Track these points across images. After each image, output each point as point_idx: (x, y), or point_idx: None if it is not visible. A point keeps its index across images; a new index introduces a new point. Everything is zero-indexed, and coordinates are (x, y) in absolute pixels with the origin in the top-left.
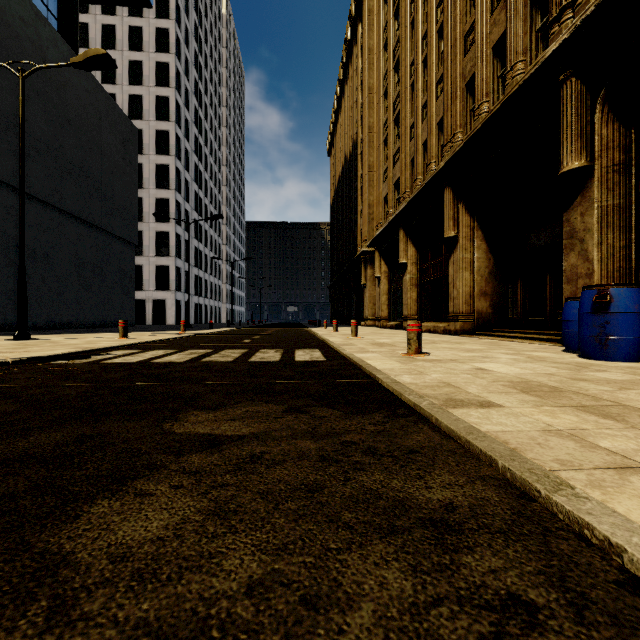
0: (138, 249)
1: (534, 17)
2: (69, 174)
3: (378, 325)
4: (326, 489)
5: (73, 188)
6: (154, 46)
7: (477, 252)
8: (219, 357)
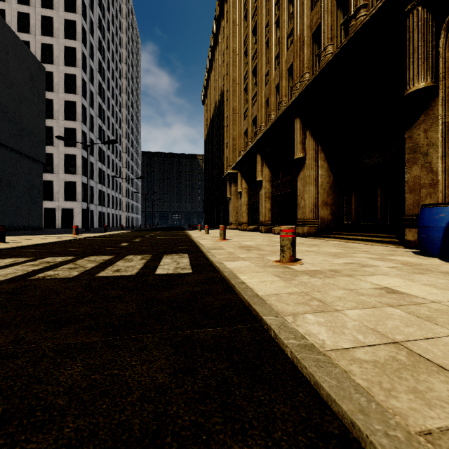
0: (49, 168)
1: None
2: None
3: (240, 228)
4: None
5: None
6: (63, 6)
7: (320, 170)
8: (65, 269)
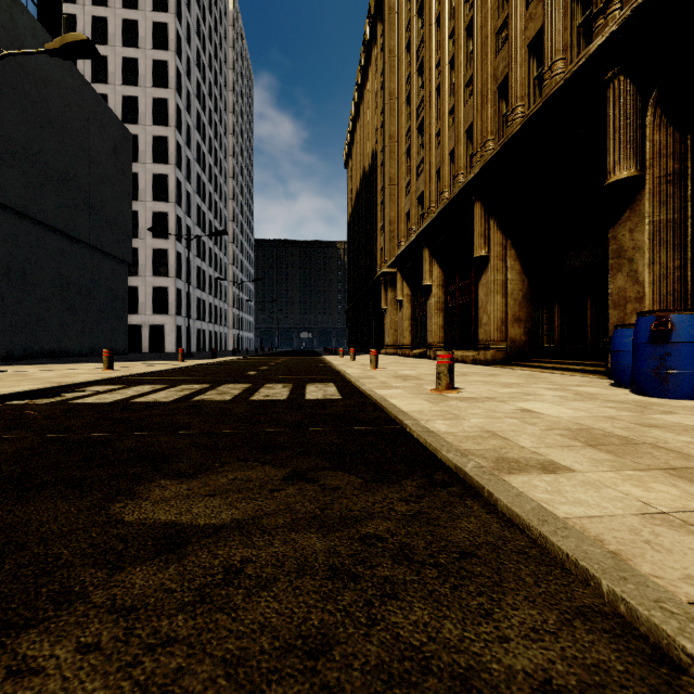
0: (133, 268)
1: (575, 10)
2: (51, 182)
3: (400, 353)
4: (337, 648)
5: (56, 198)
6: (151, 42)
7: (510, 273)
8: (215, 394)
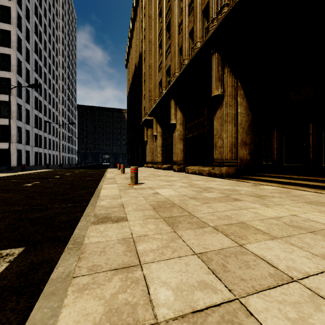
0: None
1: None
2: None
3: (155, 167)
4: None
5: None
6: None
7: (240, 108)
8: None
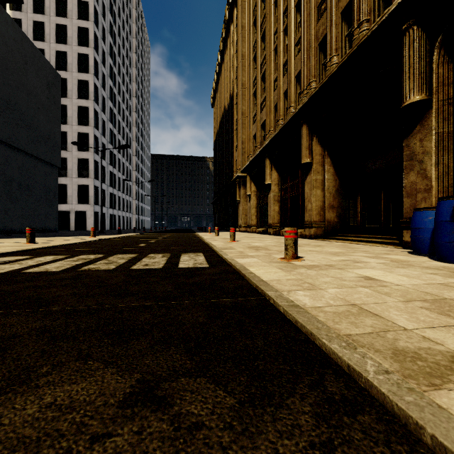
0: (63, 172)
1: None
2: None
3: (249, 231)
4: None
5: (0, 118)
6: (76, 14)
7: (327, 174)
8: (103, 264)
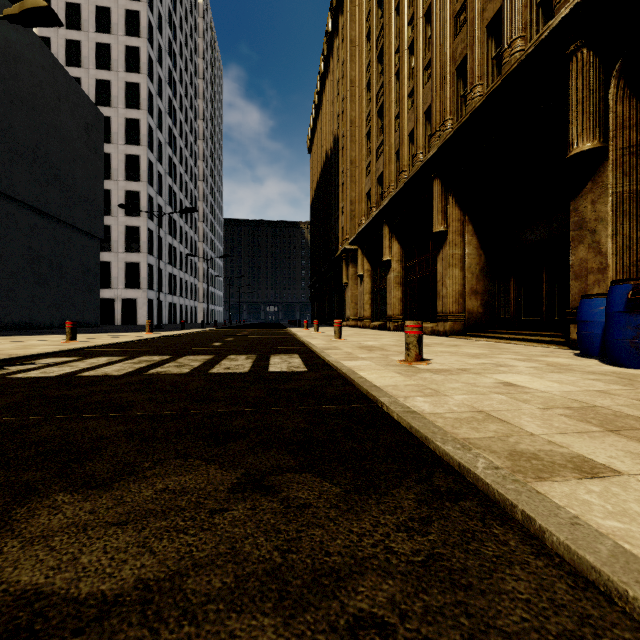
0: (106, 244)
1: None
2: (21, 158)
3: (360, 325)
4: None
5: (26, 174)
6: (123, 29)
7: (468, 248)
8: (173, 367)
